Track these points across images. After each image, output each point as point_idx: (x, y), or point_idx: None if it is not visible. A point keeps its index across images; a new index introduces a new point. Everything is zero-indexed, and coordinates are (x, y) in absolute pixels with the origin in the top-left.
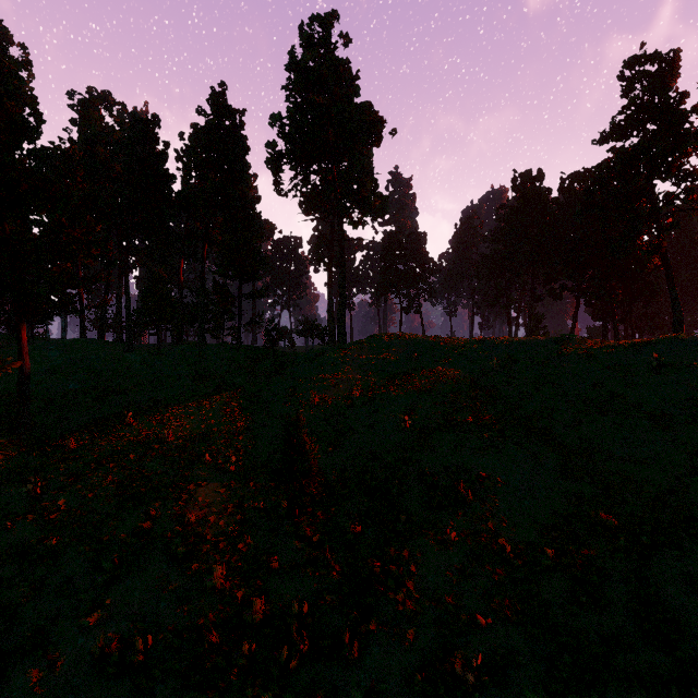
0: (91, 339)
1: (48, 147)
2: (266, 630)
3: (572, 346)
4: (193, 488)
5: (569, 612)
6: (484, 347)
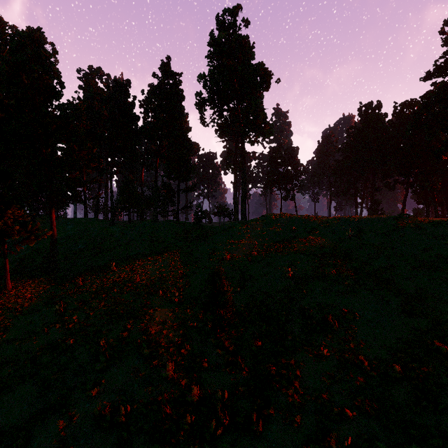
0: (90, 218)
1: (66, 103)
2: (201, 408)
3: (406, 222)
4: (152, 311)
5: (414, 412)
6: (342, 222)
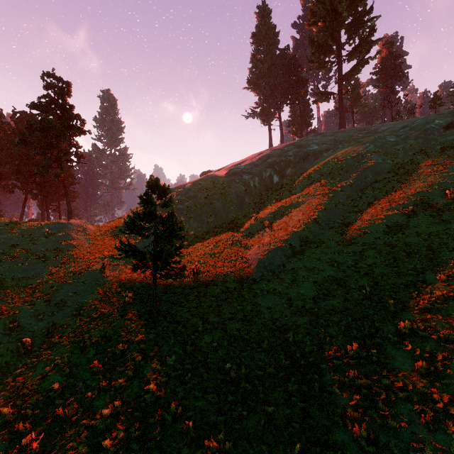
0: None
1: None
2: None
3: (3, 225)
4: None
5: None
6: None
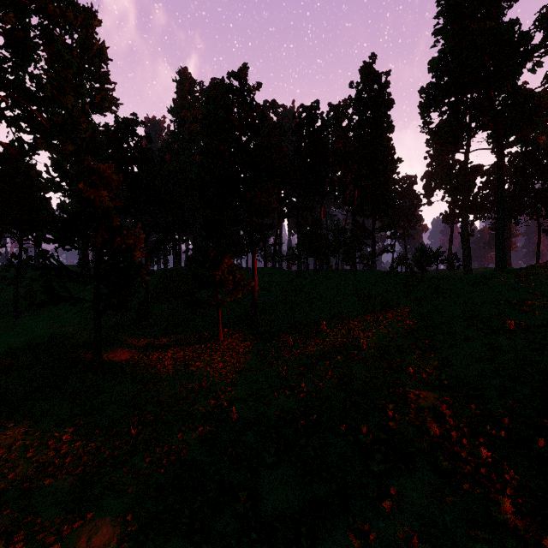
0: (271, 267)
1: None
2: None
3: None
4: (414, 398)
5: None
6: None
